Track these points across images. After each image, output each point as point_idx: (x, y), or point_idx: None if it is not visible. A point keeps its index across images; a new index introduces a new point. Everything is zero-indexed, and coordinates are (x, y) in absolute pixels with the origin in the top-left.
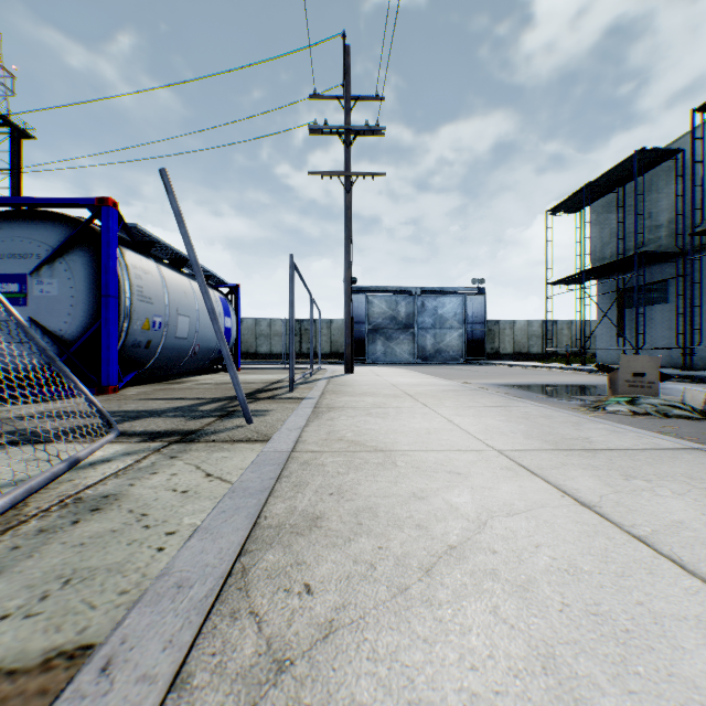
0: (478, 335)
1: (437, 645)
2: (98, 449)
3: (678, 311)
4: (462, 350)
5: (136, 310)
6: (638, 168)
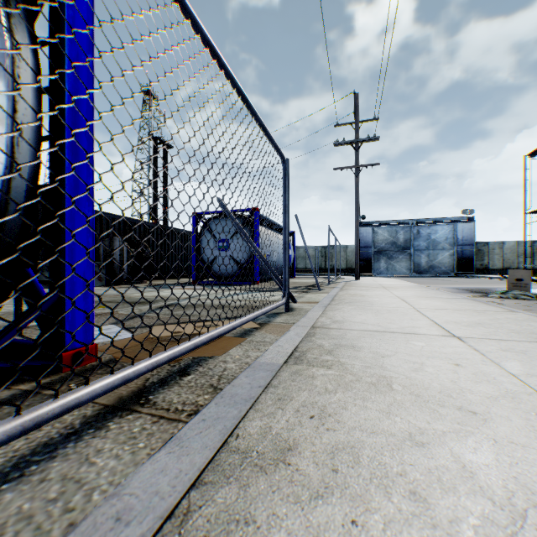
0: (466, 254)
1: (360, 303)
2: None
3: None
4: (452, 266)
5: (262, 250)
6: None
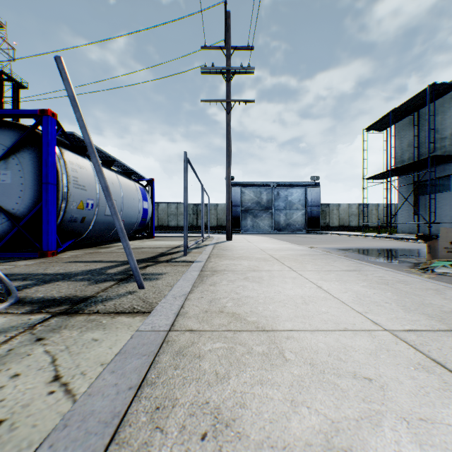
0: (315, 214)
1: None
2: None
3: None
4: (304, 224)
5: (72, 194)
6: (429, 97)
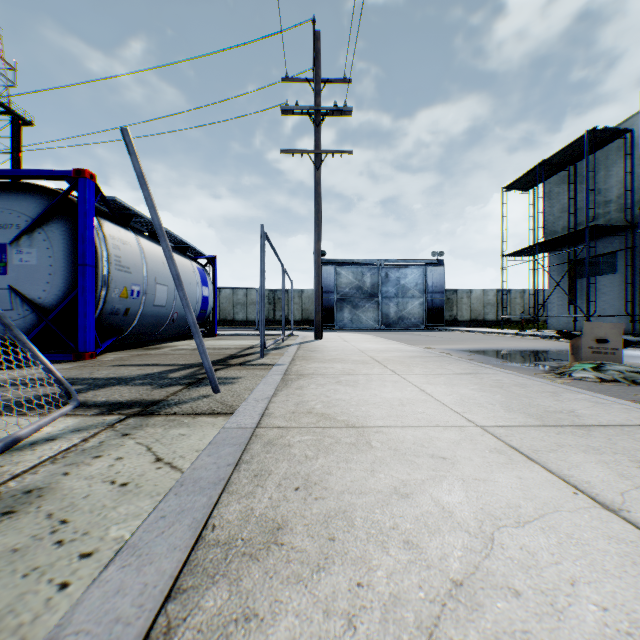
0: (437, 304)
1: None
2: (48, 424)
3: (627, 281)
4: (423, 317)
5: (114, 279)
6: (588, 147)
